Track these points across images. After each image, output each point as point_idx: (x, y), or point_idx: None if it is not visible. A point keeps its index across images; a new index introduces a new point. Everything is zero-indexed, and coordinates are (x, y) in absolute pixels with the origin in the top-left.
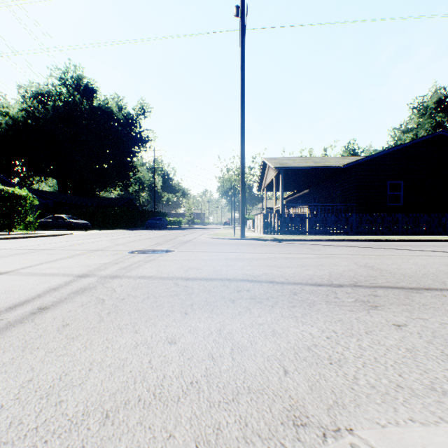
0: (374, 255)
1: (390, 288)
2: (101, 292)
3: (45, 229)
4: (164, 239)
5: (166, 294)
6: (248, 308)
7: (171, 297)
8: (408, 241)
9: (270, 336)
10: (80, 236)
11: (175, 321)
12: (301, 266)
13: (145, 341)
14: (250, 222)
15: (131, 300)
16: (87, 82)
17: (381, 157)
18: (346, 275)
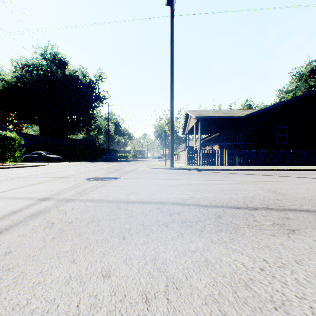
0: (273, 182)
1: (297, 210)
2: (53, 215)
3: (30, 162)
4: (114, 169)
5: (108, 217)
6: (180, 232)
7: (112, 220)
8: (294, 170)
9: (204, 267)
10: (54, 166)
11: (112, 248)
12: (219, 190)
13: (79, 275)
14: (177, 157)
15: (77, 224)
16: (60, 57)
17: (272, 109)
18: (257, 199)
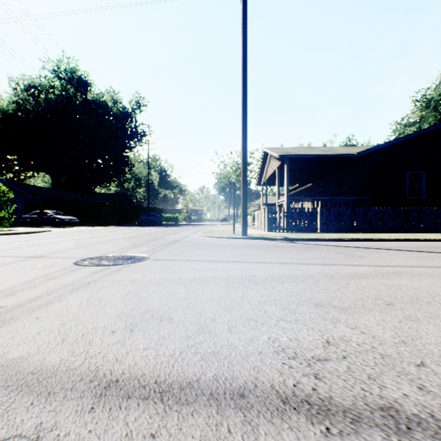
0: None
1: None
2: None
3: (30, 226)
4: (147, 238)
5: None
6: None
7: None
8: None
9: None
10: (56, 233)
11: None
12: (383, 303)
13: None
14: (249, 219)
15: None
16: (80, 75)
17: (399, 144)
18: None
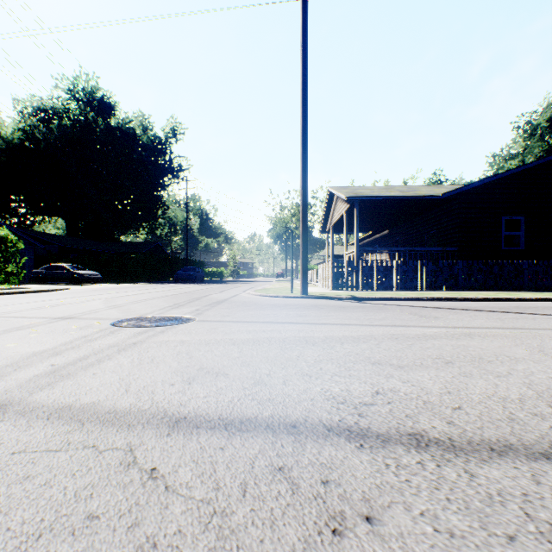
0: (548, 331)
1: None
2: None
3: (41, 283)
4: (189, 298)
5: None
6: None
7: None
8: (551, 301)
9: None
10: (77, 292)
11: None
12: (442, 362)
13: None
14: (311, 274)
15: None
16: (102, 96)
17: (493, 183)
18: None
